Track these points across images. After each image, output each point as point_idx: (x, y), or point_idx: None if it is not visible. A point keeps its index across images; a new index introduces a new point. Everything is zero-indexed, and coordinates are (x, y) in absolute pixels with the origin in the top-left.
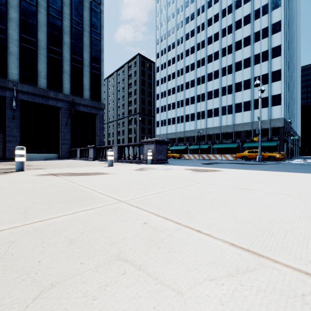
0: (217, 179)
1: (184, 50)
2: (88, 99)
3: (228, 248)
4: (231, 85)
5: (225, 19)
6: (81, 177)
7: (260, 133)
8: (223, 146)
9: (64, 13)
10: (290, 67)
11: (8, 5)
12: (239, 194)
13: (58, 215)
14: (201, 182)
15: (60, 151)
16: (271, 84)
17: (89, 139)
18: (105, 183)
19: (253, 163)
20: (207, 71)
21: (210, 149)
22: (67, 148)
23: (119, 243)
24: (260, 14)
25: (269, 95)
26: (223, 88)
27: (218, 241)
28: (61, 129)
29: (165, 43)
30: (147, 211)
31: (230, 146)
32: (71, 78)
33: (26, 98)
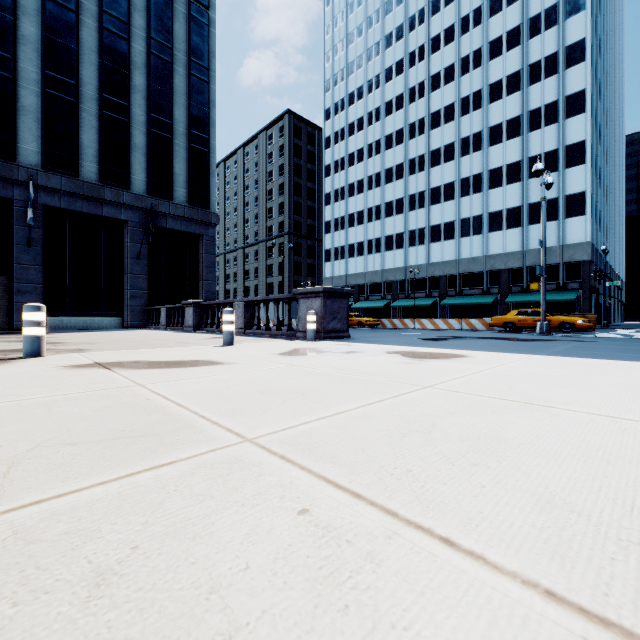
0: (462, 377)
1: (382, 102)
2: (184, 204)
3: (544, 610)
4: (479, 175)
5: (467, 37)
6: (161, 372)
7: (543, 275)
8: (463, 301)
9: (134, 26)
10: (603, 137)
11: (18, 9)
12: (522, 418)
13: (85, 483)
14: (429, 387)
15: (127, 312)
16: (565, 171)
17: (185, 287)
18: (212, 389)
19: (530, 337)
20: (430, 145)
21: (436, 307)
22: (141, 307)
23: (231, 587)
24: (541, 27)
25: (560, 195)
26: (463, 180)
27: (510, 581)
28: (128, 267)
29: (343, 87)
30: (309, 469)
31: (477, 300)
32: (148, 161)
33: (56, 202)
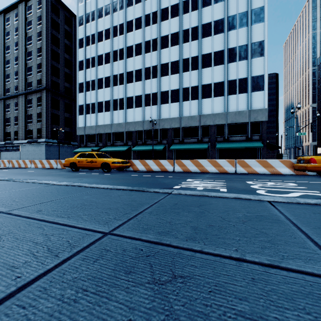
0: None
1: None
2: None
3: None
4: (196, 57)
5: None
6: None
7: None
8: (186, 147)
9: None
10: None
11: None
12: None
13: None
14: None
15: None
16: (251, 60)
17: None
18: None
19: None
20: (161, 32)
21: (165, 151)
22: None
23: None
24: None
25: (249, 75)
26: (184, 60)
27: None
28: None
29: None
30: None
31: (196, 146)
32: None
33: None
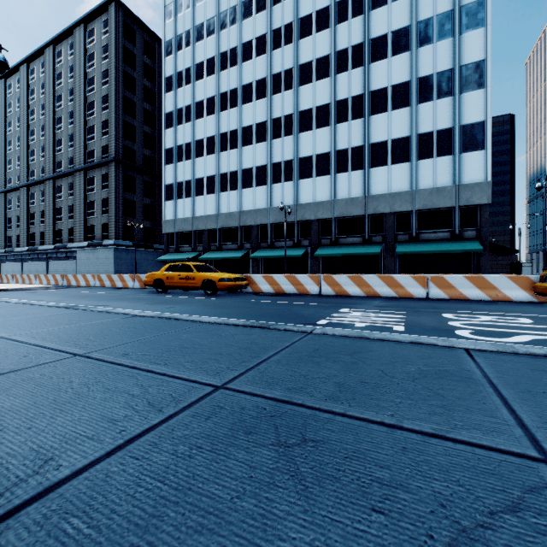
0: None
1: None
2: None
3: None
4: (360, 97)
5: None
6: None
7: None
8: (343, 251)
9: None
10: None
11: None
12: None
13: None
14: None
15: None
16: (461, 96)
17: None
18: None
19: None
20: (299, 57)
21: (306, 259)
22: None
23: None
24: None
25: (456, 124)
26: (340, 102)
27: None
28: None
29: None
30: None
31: (361, 250)
32: None
33: None
